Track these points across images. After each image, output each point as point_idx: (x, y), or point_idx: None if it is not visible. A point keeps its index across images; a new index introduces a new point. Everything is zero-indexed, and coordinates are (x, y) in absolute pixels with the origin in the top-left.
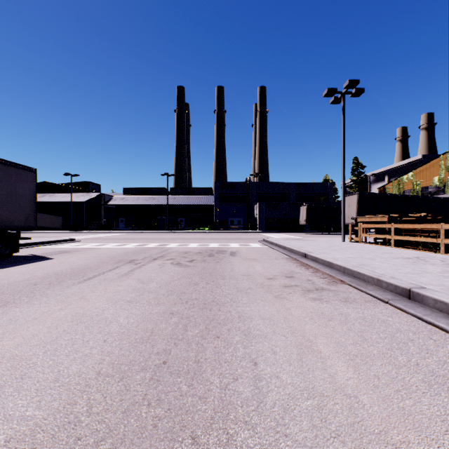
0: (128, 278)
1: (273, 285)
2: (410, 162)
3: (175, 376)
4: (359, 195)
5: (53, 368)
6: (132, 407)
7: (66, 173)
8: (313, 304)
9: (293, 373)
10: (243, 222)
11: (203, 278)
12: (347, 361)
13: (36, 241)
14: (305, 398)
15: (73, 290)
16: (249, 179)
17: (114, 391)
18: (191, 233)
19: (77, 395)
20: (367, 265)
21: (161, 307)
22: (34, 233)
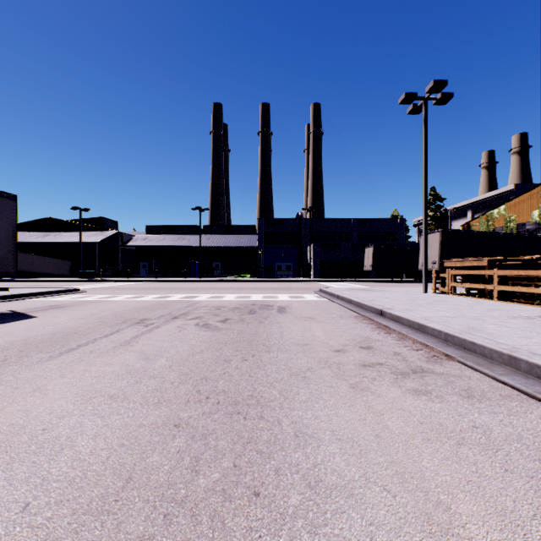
0: (127, 351)
1: (344, 364)
2: (499, 193)
3: None
4: (442, 233)
5: None
6: None
7: (74, 207)
8: (419, 404)
9: None
10: (293, 267)
11: (238, 351)
12: None
13: (24, 292)
14: None
15: (33, 372)
16: (301, 215)
17: None
18: (229, 281)
19: None
20: (480, 330)
21: (162, 411)
22: (33, 281)
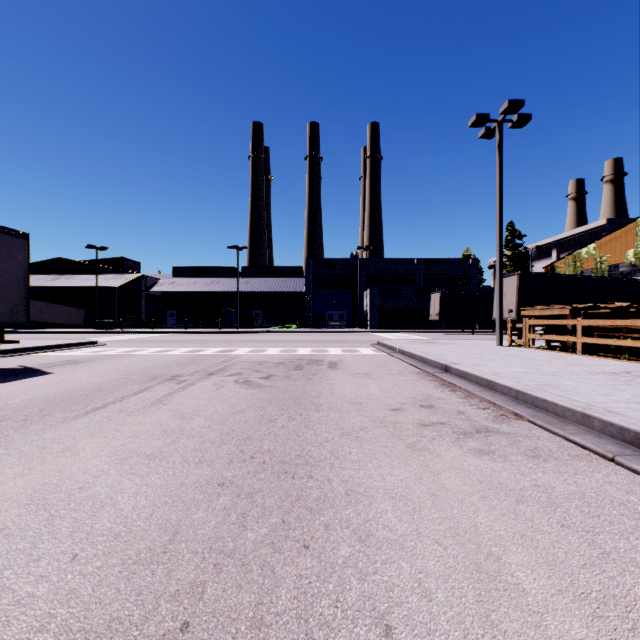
0: (160, 409)
1: (402, 423)
2: (588, 229)
3: None
4: (520, 276)
5: None
6: None
7: (89, 245)
8: (480, 464)
9: None
10: (346, 316)
11: (283, 409)
12: (591, 623)
13: (35, 345)
14: None
15: (59, 432)
16: (356, 255)
17: None
18: (272, 332)
19: None
20: (555, 386)
21: (204, 470)
22: (41, 332)
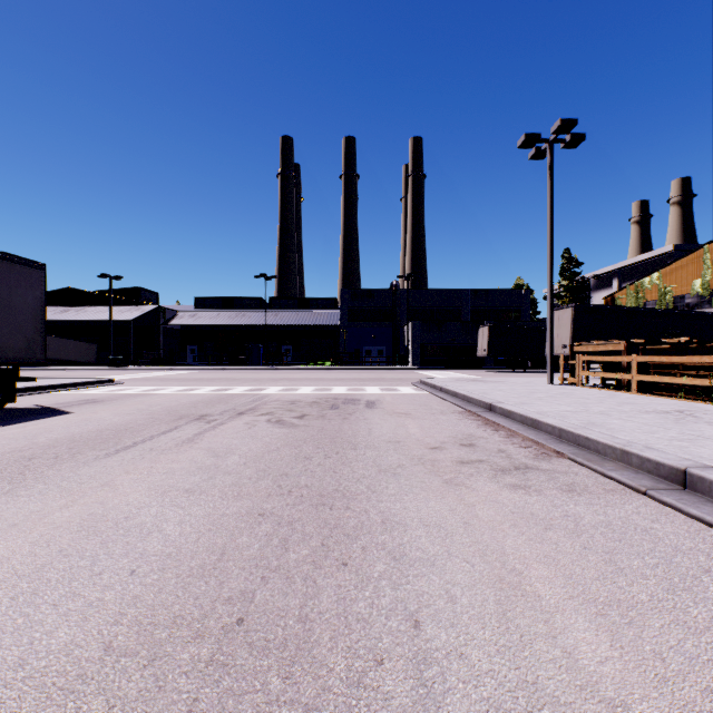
0: (192, 448)
1: (440, 461)
2: (653, 256)
3: (258, 654)
4: (575, 308)
5: (21, 635)
6: None
7: (102, 274)
8: (515, 497)
9: (492, 647)
10: (386, 352)
11: (319, 448)
12: (594, 618)
13: (48, 384)
14: (522, 709)
15: (93, 469)
16: (396, 284)
17: (131, 692)
18: (304, 370)
19: (55, 701)
20: (600, 425)
21: (244, 502)
22: (50, 370)
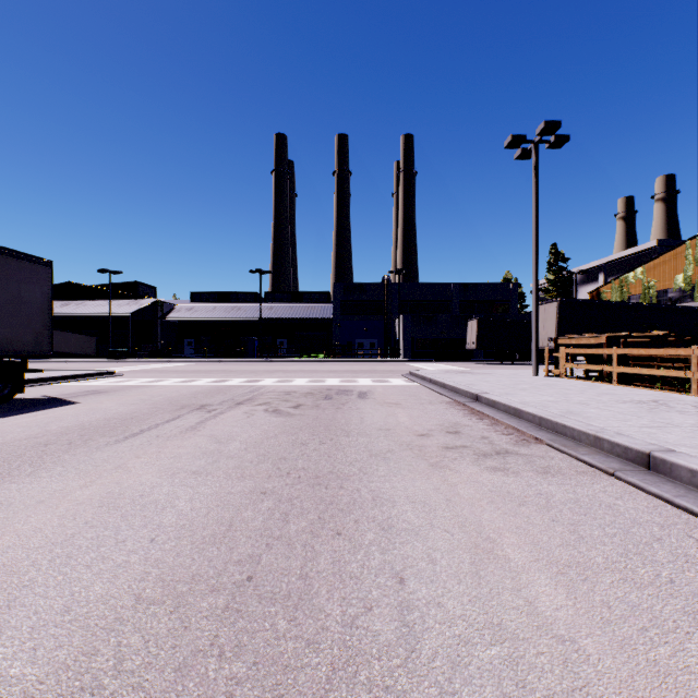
0: (196, 435)
1: (427, 446)
2: (638, 252)
3: (266, 603)
4: (560, 303)
5: (63, 589)
6: (192, 659)
7: (102, 269)
8: (494, 478)
9: (465, 598)
10: (378, 345)
11: (315, 435)
12: (554, 576)
13: (53, 375)
14: (487, 642)
15: (106, 453)
16: (387, 279)
17: (162, 631)
18: (298, 362)
19: (100, 637)
20: (577, 414)
21: (247, 483)
22: (51, 362)
